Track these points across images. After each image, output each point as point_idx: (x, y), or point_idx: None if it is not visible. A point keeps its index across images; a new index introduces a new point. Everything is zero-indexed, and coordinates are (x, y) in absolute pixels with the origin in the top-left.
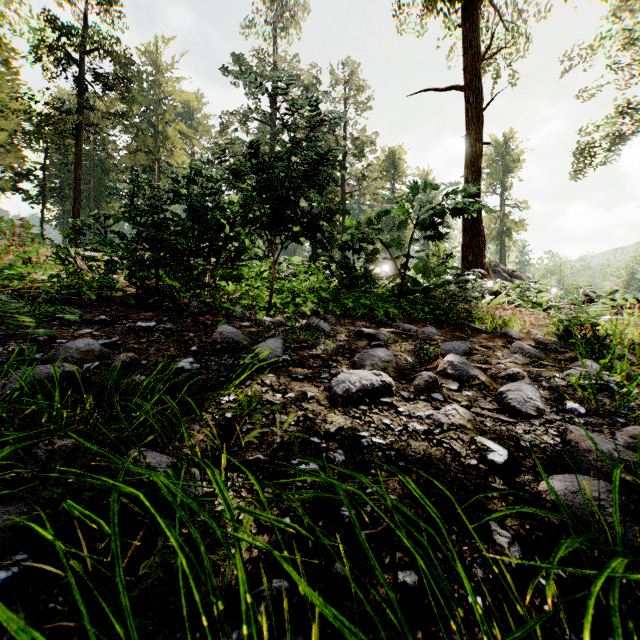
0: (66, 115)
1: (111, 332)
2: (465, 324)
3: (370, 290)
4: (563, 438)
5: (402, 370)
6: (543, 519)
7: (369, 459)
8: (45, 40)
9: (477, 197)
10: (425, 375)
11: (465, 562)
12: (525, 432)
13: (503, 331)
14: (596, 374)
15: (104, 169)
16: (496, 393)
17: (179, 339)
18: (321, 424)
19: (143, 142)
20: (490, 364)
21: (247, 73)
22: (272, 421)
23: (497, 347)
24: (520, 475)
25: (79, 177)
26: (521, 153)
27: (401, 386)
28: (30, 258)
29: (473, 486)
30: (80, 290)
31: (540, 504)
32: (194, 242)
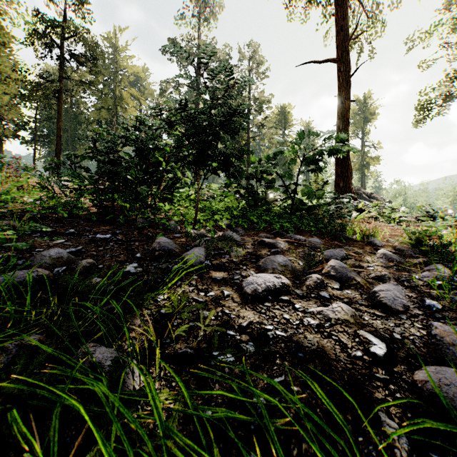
0: (51, 83)
1: (77, 242)
2: (340, 235)
3: (269, 209)
4: (428, 332)
5: (296, 272)
6: (421, 407)
7: (274, 350)
8: (36, 30)
9: (346, 140)
10: (314, 277)
11: (362, 454)
12: (396, 325)
13: (369, 240)
14: (448, 277)
15: (78, 121)
16: (370, 292)
17: (127, 248)
18: (235, 319)
19: (105, 102)
20: (362, 267)
21: (178, 48)
22: (197, 316)
23: (366, 253)
24: (397, 365)
25: (60, 127)
26: (376, 108)
27: (296, 285)
28: (22, 186)
29: (360, 375)
30: (56, 210)
31: (416, 392)
32: (139, 174)
